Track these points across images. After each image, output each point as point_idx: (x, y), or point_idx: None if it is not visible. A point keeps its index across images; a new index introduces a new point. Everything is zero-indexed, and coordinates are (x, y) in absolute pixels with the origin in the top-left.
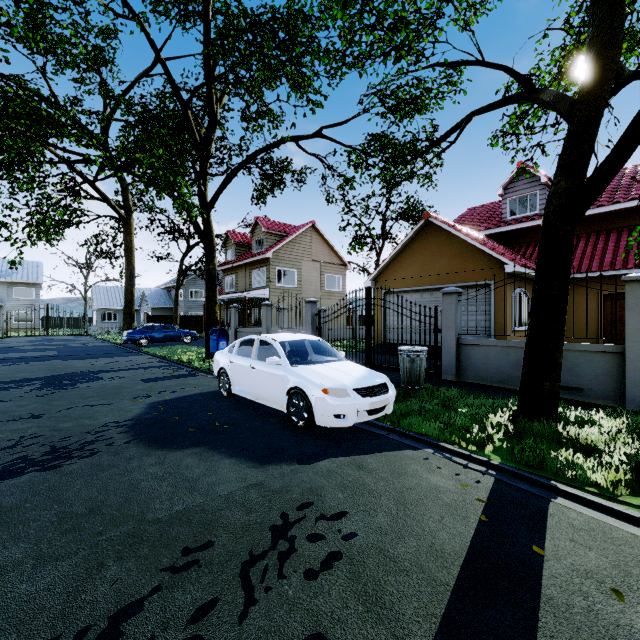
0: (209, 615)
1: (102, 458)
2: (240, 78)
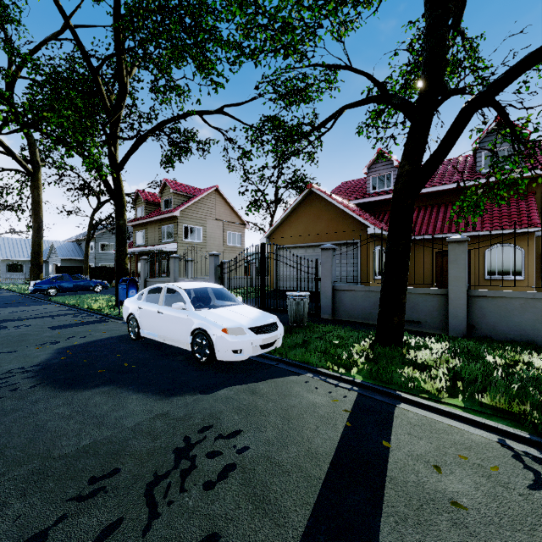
0: (114, 533)
1: (5, 403)
2: (149, 54)
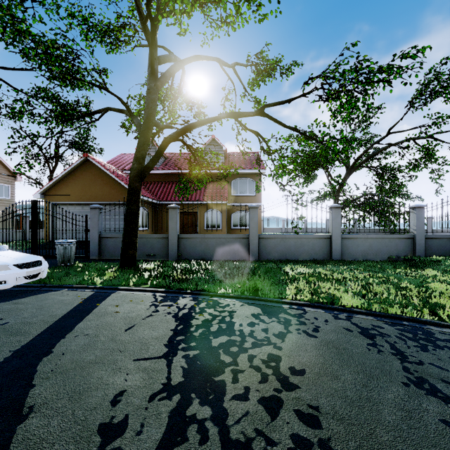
0: None
1: None
2: None
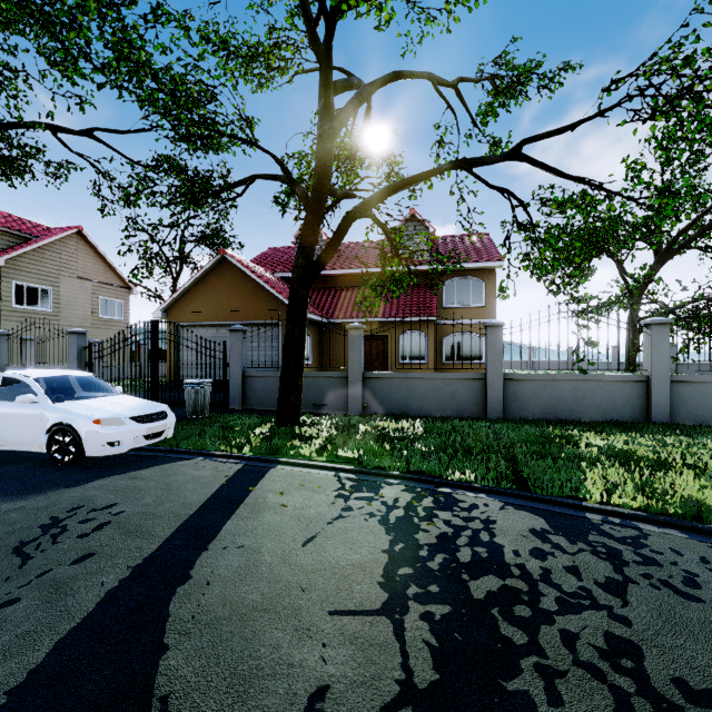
0: None
1: None
2: None
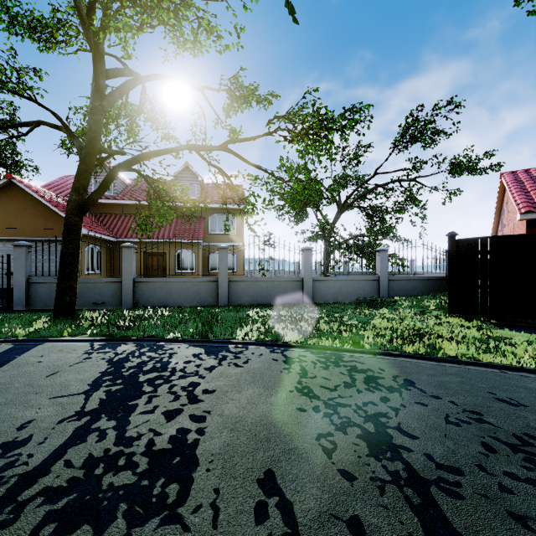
0: None
1: None
2: None
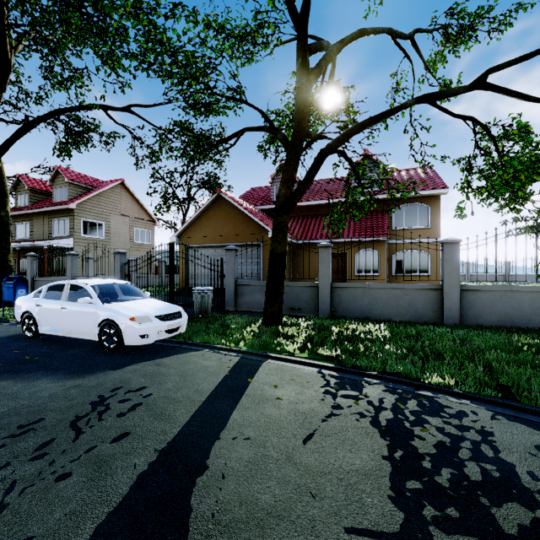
0: (50, 445)
1: None
2: (43, 37)
